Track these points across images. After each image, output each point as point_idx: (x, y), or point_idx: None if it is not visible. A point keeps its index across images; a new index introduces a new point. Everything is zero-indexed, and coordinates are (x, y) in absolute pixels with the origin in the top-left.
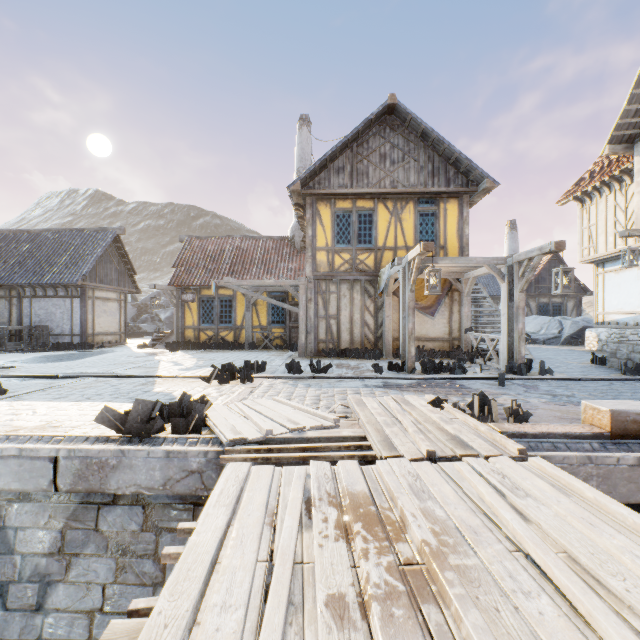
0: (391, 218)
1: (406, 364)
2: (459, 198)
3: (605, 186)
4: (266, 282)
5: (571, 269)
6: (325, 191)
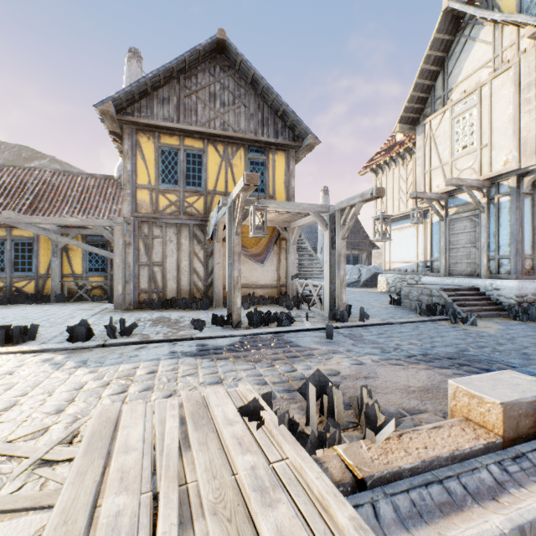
0: (222, 162)
1: (231, 317)
2: (286, 151)
3: (393, 161)
4: (69, 221)
5: (389, 216)
6: (147, 121)
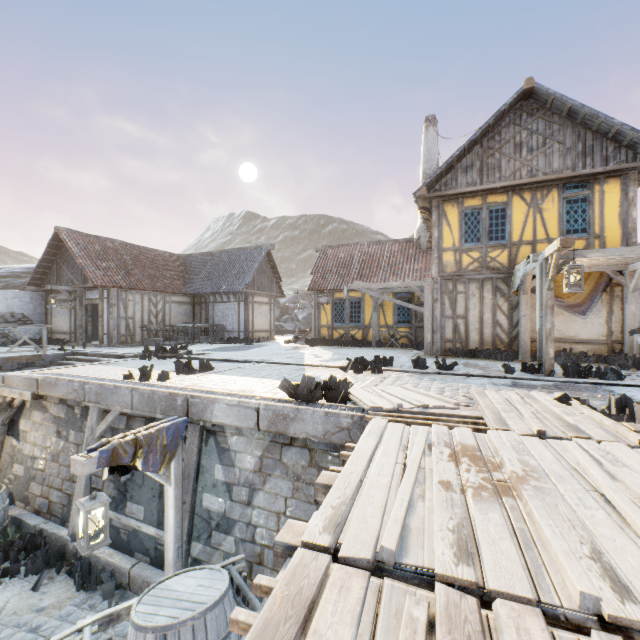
0: (528, 210)
1: (543, 366)
2: (622, 176)
3: None
4: (392, 284)
5: None
6: (451, 192)
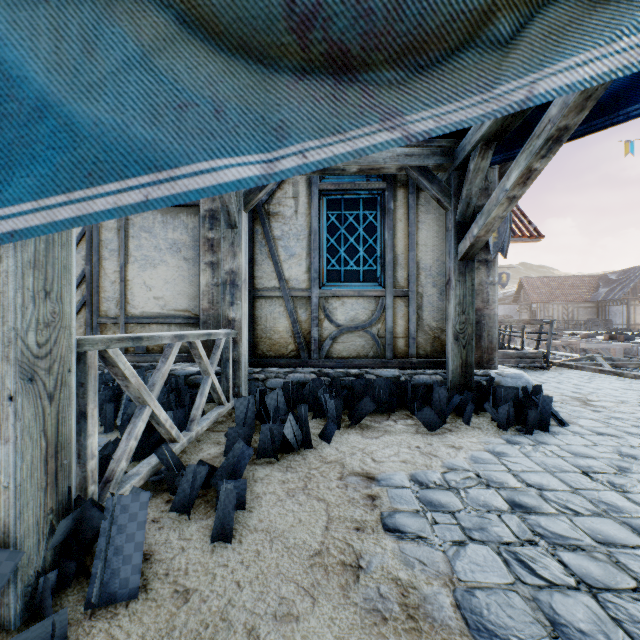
0: None
1: None
2: None
3: None
4: None
5: None
6: None
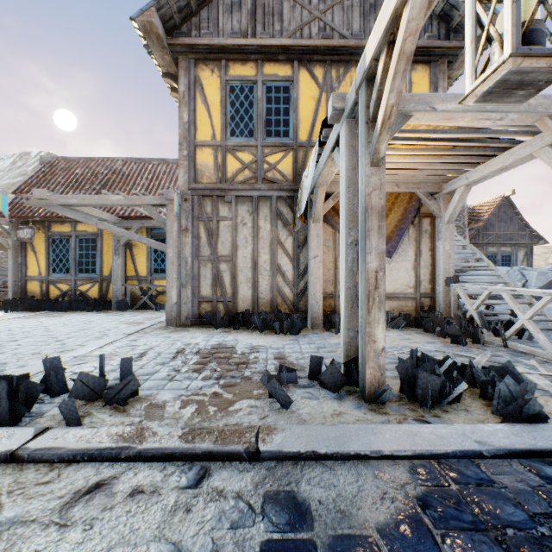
0: (321, 94)
1: (359, 370)
2: (432, 63)
3: None
4: (110, 199)
5: None
6: (208, 40)
